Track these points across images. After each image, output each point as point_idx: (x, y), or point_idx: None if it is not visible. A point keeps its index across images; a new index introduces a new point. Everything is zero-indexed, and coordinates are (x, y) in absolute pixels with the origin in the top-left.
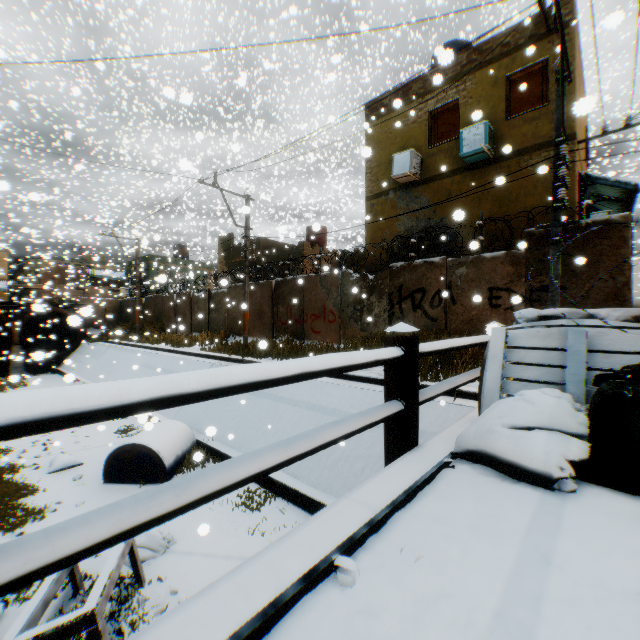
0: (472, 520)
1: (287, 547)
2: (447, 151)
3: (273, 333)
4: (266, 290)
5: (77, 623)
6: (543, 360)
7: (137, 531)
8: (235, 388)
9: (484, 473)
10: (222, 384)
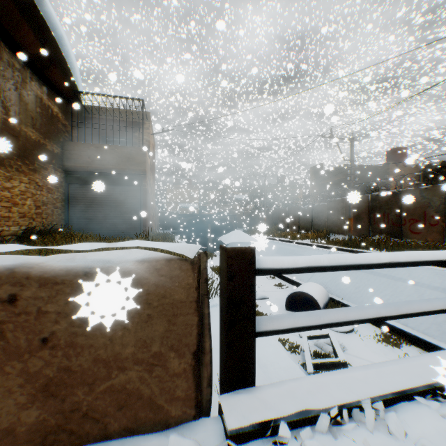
0: None
1: None
2: None
3: (369, 233)
4: (362, 202)
5: (338, 363)
6: None
7: None
8: None
9: None
10: None
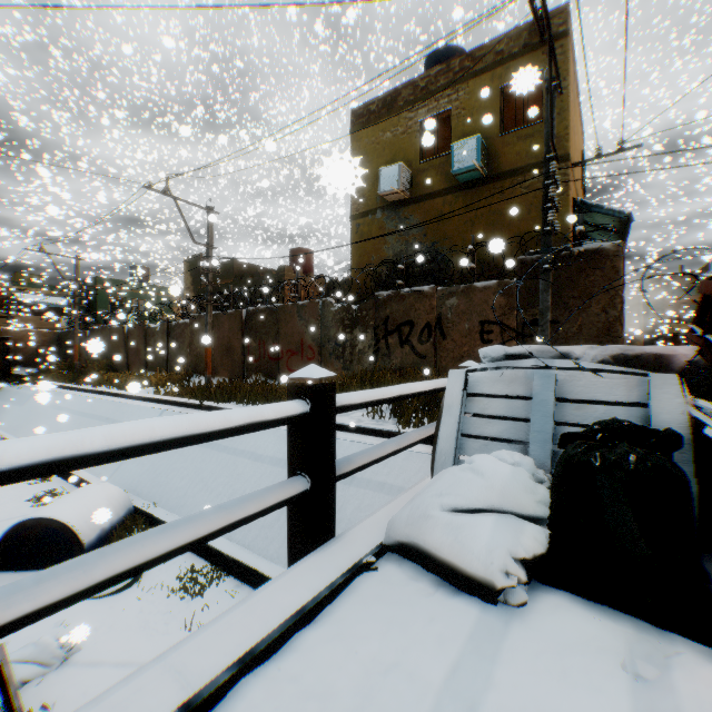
0: (361, 680)
1: None
2: (439, 167)
3: (244, 372)
4: (235, 321)
5: None
6: (508, 412)
7: None
8: None
9: (415, 577)
10: None
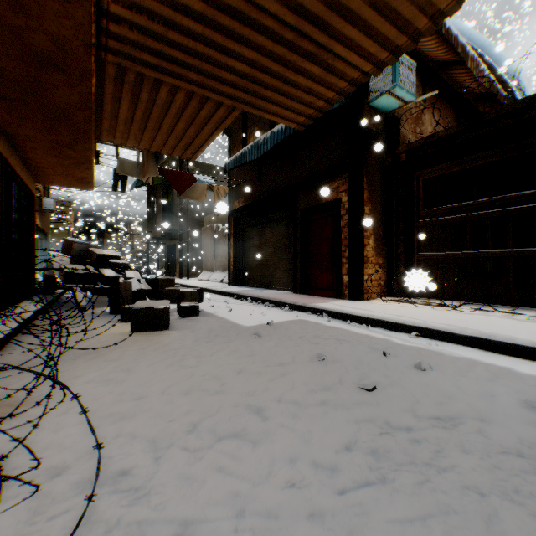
0: None
1: None
2: None
3: None
4: None
5: None
6: None
7: None
8: None
9: None
10: None
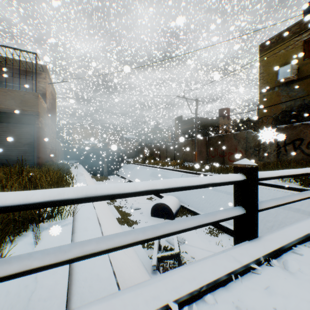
0: None
1: (307, 222)
2: None
3: (207, 161)
4: (203, 141)
5: (174, 255)
6: None
7: (277, 206)
8: (290, 175)
9: None
10: (289, 174)
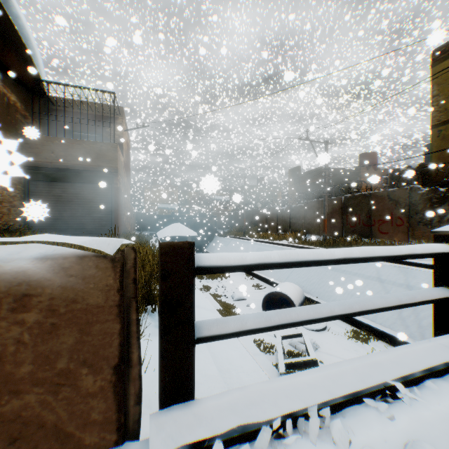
0: None
1: None
2: None
3: (342, 233)
4: (336, 203)
5: (309, 362)
6: None
7: None
8: None
9: None
10: None
